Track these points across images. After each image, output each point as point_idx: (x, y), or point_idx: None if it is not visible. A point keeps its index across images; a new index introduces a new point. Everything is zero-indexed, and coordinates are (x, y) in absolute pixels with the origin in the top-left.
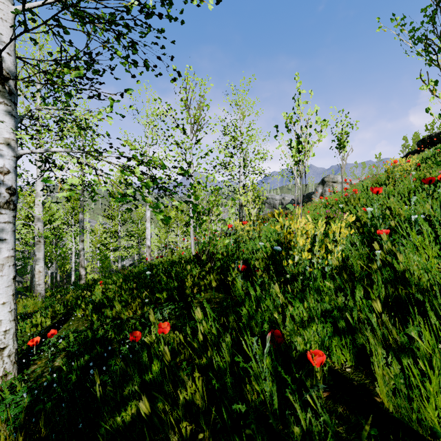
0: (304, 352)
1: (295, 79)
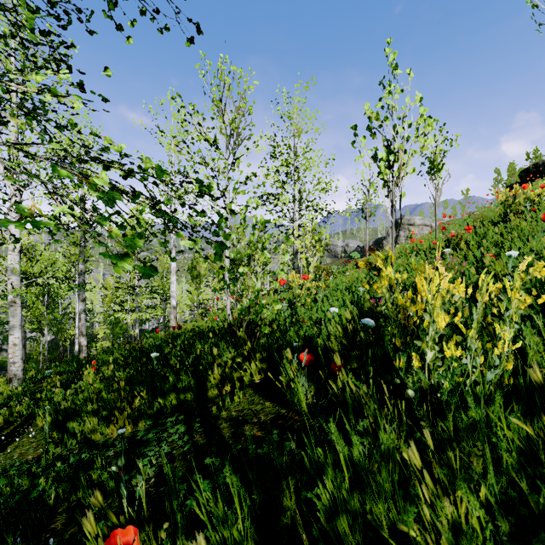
0: None
1: (386, 51)
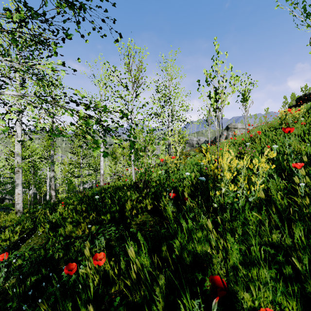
0: (252, 309)
1: (214, 43)
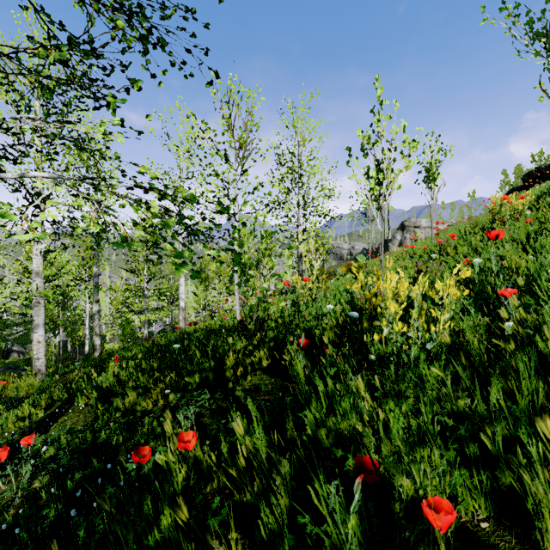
0: (415, 501)
1: (375, 85)
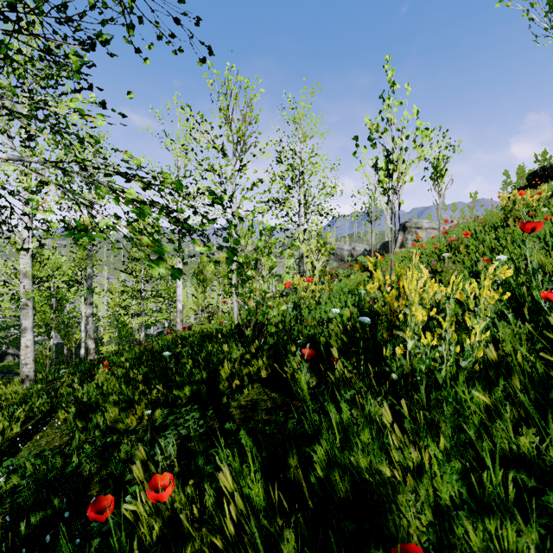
0: None
1: (385, 67)
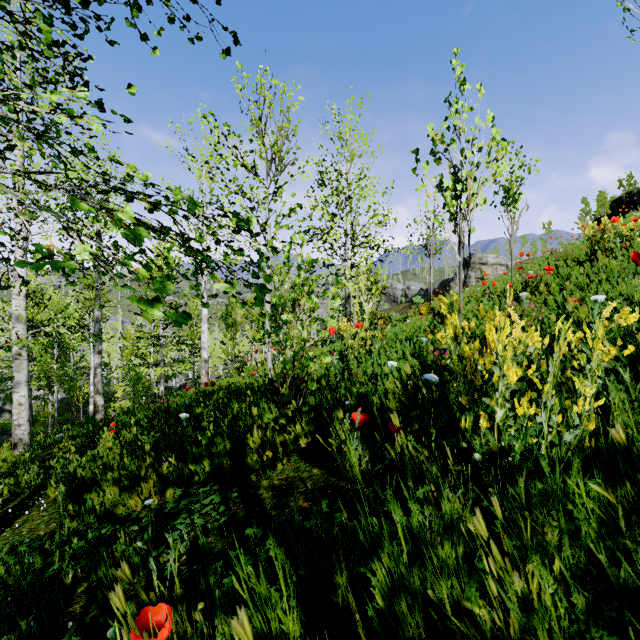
0: None
1: (452, 63)
